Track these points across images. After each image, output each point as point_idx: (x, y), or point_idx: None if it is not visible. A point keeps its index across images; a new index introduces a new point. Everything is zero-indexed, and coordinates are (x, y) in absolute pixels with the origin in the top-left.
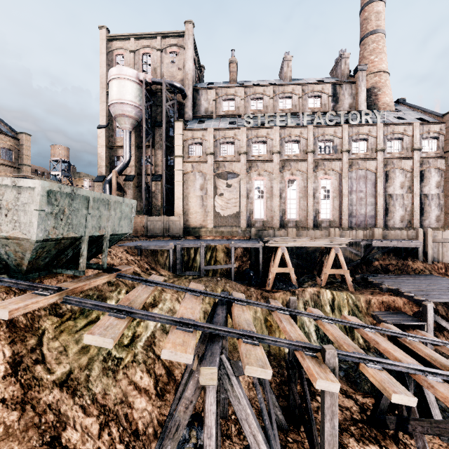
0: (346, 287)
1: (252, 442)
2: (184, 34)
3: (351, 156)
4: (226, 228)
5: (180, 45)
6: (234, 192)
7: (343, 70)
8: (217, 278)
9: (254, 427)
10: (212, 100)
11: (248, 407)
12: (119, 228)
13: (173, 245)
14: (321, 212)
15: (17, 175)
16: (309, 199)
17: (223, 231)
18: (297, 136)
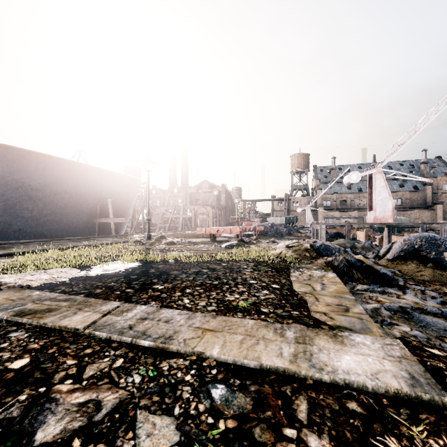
0: None
1: None
2: None
3: None
4: None
5: None
6: None
7: None
8: None
9: None
10: None
11: None
12: None
13: None
14: None
15: (434, 201)
16: None
17: None
18: None
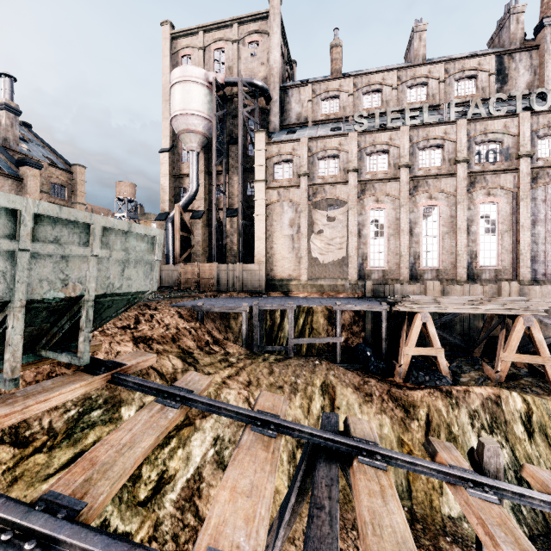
0: (547, 388)
1: None
2: (268, 15)
3: (535, 163)
4: (327, 280)
5: (263, 30)
6: (339, 228)
7: (513, 33)
8: (315, 362)
9: None
10: (306, 101)
11: None
12: (123, 282)
13: (247, 306)
14: (480, 255)
15: None
16: (459, 236)
17: (322, 285)
18: (438, 138)
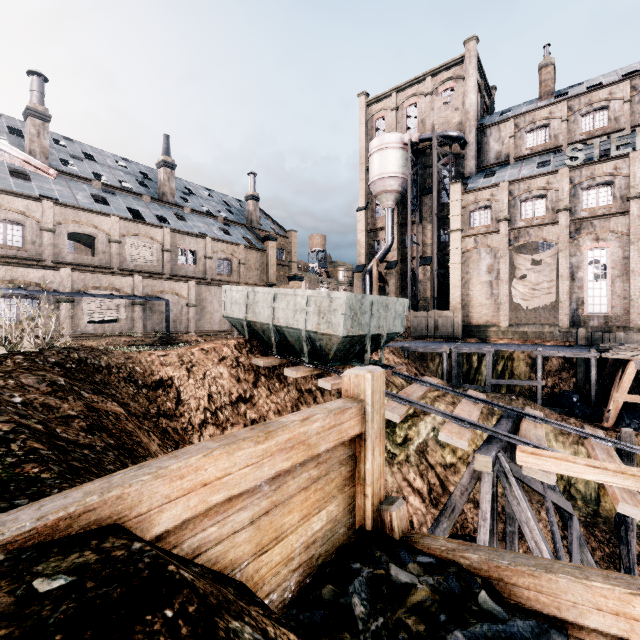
0: None
1: (534, 548)
2: (463, 59)
3: None
4: (532, 327)
5: (457, 76)
6: (546, 272)
7: None
8: (511, 397)
9: (536, 533)
10: (507, 138)
11: (529, 512)
12: (393, 327)
13: (447, 348)
14: None
15: (291, 274)
16: None
17: (526, 332)
18: None
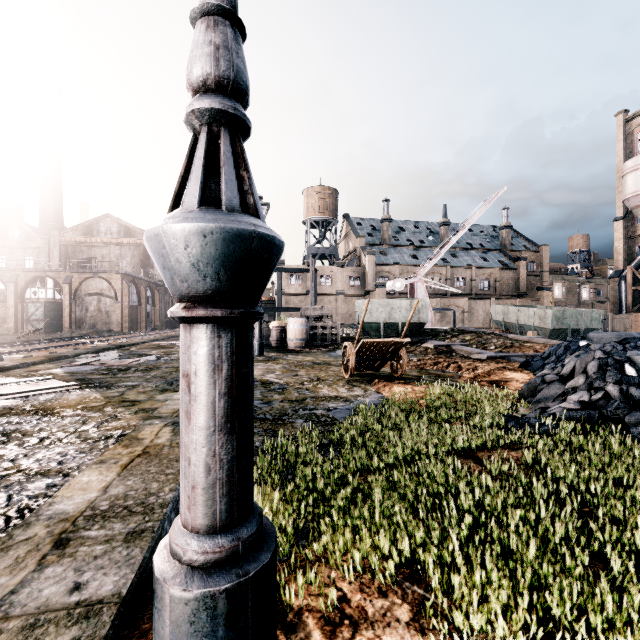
0: None
1: None
2: None
3: None
4: None
5: None
6: None
7: None
8: None
9: None
10: None
11: None
12: (590, 325)
13: None
14: None
15: (539, 286)
16: None
17: None
18: None
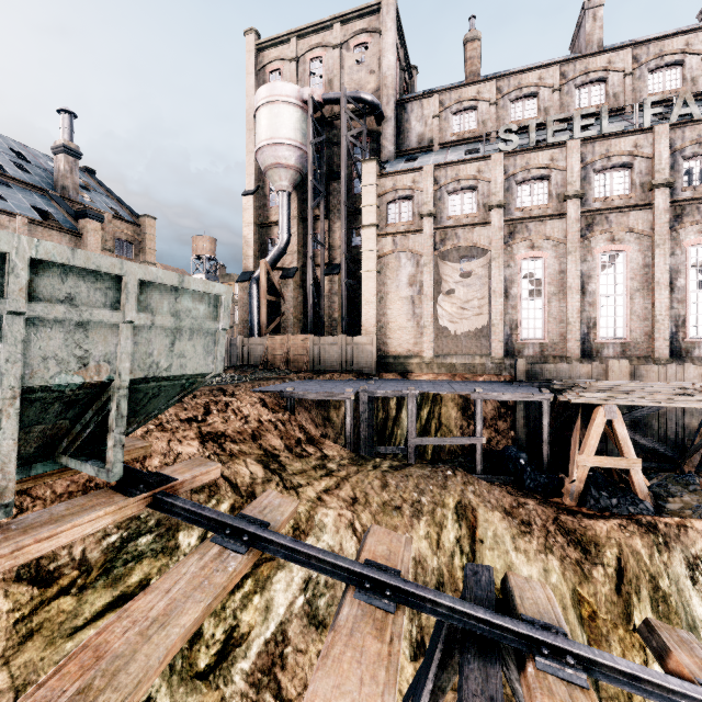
0: None
1: None
2: (380, 7)
3: None
4: (461, 358)
5: (373, 28)
6: (477, 286)
7: None
8: (446, 472)
9: None
10: (431, 117)
11: None
12: (173, 360)
13: (352, 392)
14: (691, 322)
15: None
16: (657, 293)
17: (454, 365)
18: (625, 154)
